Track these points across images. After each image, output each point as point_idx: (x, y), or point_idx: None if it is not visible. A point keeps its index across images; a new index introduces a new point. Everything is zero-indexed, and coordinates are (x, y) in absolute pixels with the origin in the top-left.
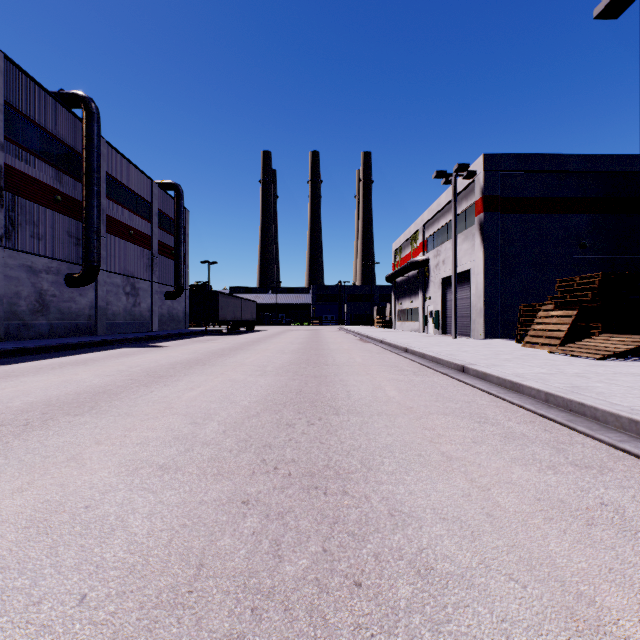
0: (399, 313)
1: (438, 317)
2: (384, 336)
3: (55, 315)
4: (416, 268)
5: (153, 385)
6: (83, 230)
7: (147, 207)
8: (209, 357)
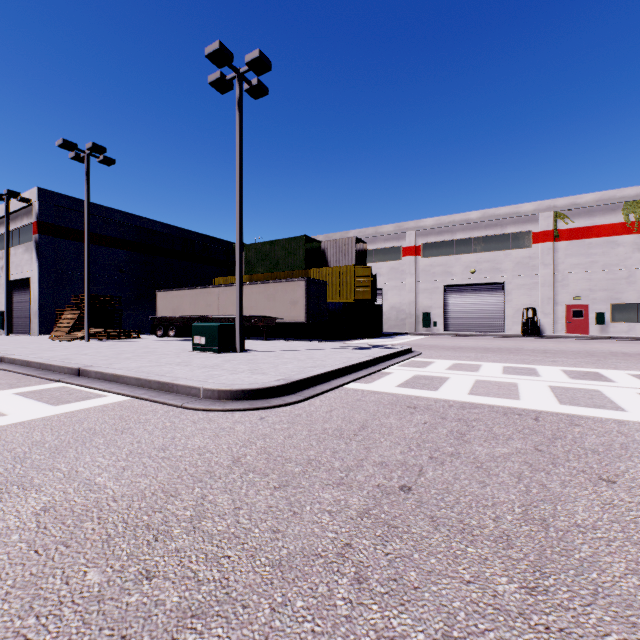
0: None
1: (4, 318)
2: None
3: None
4: None
5: None
6: None
7: None
8: None
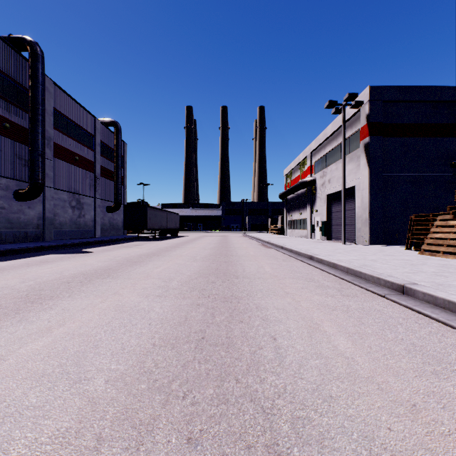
0: (289, 223)
1: (324, 226)
2: (282, 242)
3: (4, 224)
4: (305, 187)
5: (4, 320)
6: (29, 153)
7: (91, 138)
8: (120, 265)
